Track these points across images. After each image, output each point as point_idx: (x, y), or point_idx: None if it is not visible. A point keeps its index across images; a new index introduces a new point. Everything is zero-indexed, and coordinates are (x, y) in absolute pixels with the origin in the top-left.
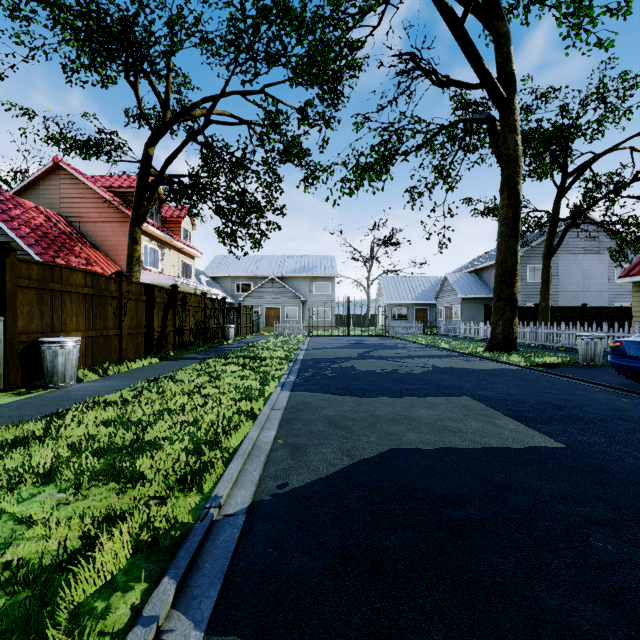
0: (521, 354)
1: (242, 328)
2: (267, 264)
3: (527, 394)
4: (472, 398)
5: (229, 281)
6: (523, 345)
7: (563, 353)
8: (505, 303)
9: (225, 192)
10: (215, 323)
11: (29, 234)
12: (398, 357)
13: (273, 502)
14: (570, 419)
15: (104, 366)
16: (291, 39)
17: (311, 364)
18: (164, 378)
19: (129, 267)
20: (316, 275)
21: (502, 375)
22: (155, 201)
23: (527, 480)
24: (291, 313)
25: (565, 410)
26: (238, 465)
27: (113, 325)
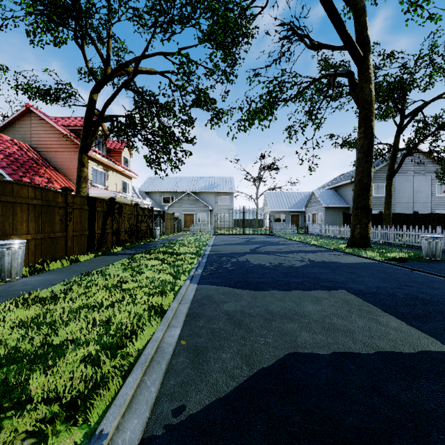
0: (375, 250)
1: (166, 229)
2: (185, 183)
3: (393, 287)
4: (349, 292)
5: (158, 195)
6: (373, 242)
7: (407, 249)
8: (362, 211)
9: (151, 128)
10: (145, 226)
11: (3, 159)
12: (281, 252)
13: (165, 440)
14: (442, 315)
15: (52, 261)
16: (199, 3)
17: (215, 258)
18: (96, 272)
19: (78, 184)
20: (220, 191)
21: (366, 268)
22: (101, 136)
23: (439, 403)
24: (202, 218)
25: (433, 305)
26: (136, 379)
27: (60, 229)
